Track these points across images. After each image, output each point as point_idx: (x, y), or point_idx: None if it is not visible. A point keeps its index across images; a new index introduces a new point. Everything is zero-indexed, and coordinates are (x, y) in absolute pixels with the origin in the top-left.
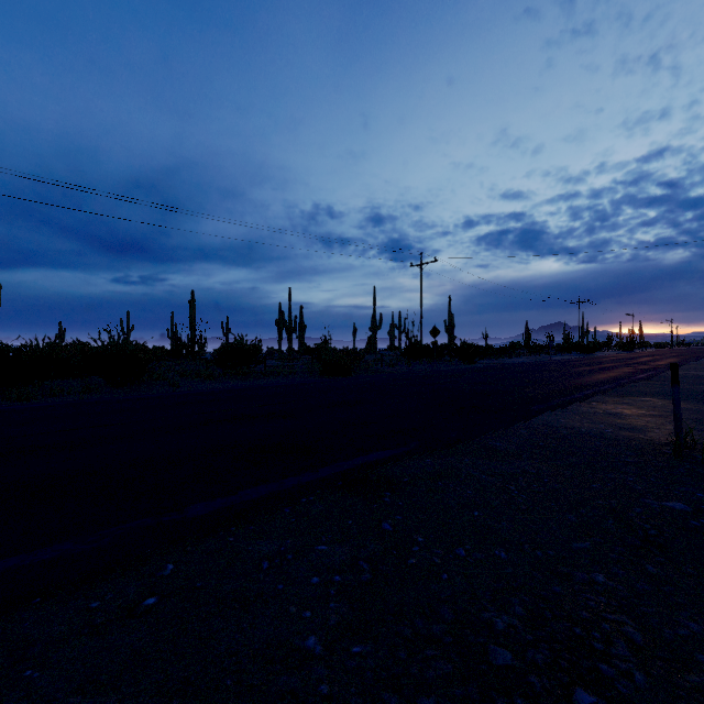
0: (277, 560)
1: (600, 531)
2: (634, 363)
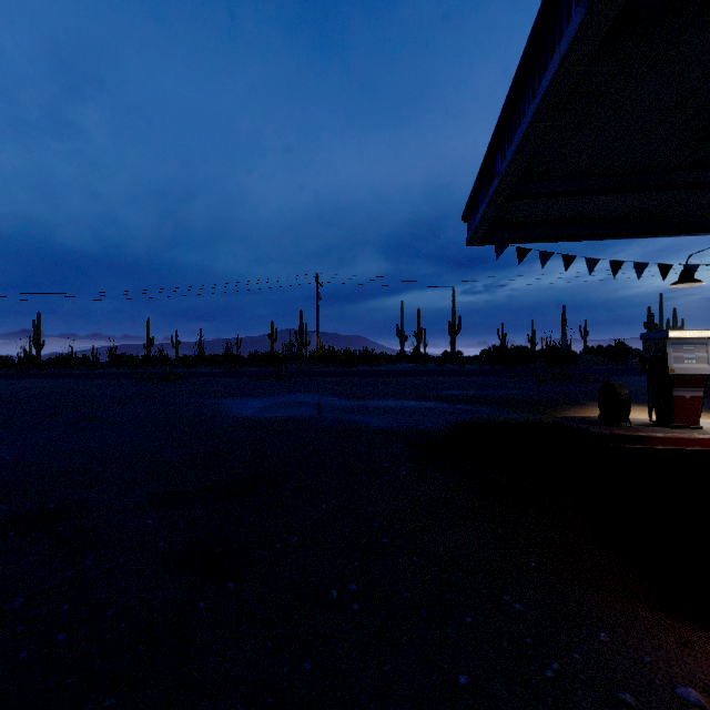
0: None
1: None
2: None
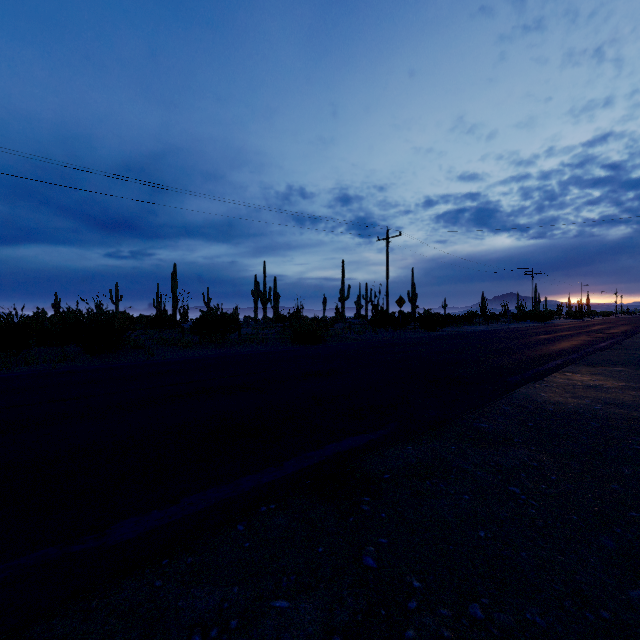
0: (215, 630)
1: None
2: (589, 331)
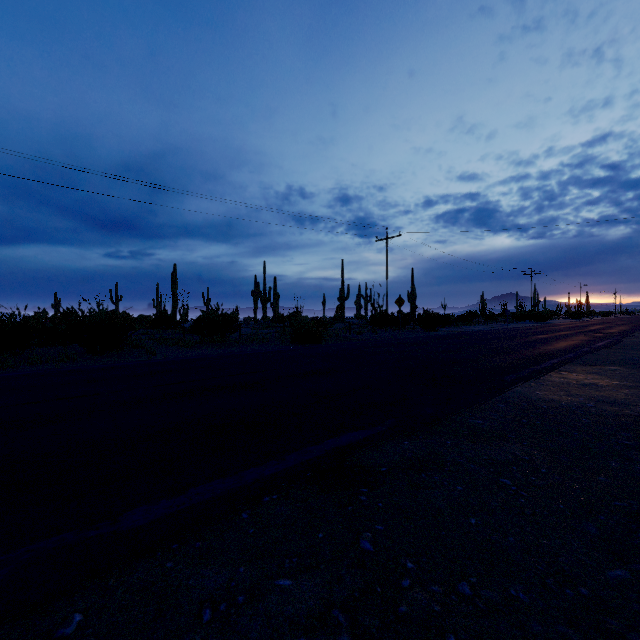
0: (224, 605)
1: (634, 552)
2: (587, 331)
